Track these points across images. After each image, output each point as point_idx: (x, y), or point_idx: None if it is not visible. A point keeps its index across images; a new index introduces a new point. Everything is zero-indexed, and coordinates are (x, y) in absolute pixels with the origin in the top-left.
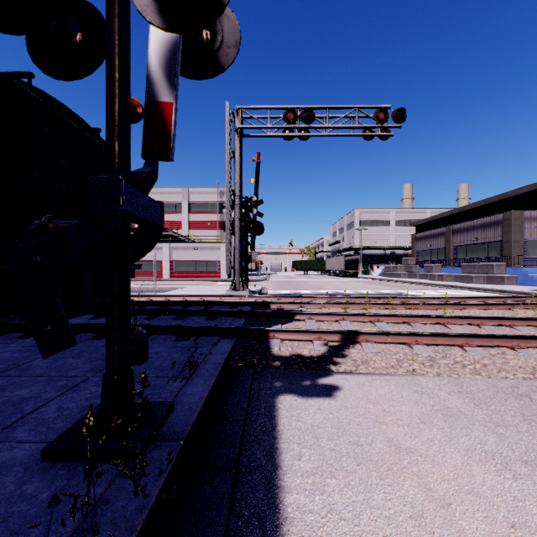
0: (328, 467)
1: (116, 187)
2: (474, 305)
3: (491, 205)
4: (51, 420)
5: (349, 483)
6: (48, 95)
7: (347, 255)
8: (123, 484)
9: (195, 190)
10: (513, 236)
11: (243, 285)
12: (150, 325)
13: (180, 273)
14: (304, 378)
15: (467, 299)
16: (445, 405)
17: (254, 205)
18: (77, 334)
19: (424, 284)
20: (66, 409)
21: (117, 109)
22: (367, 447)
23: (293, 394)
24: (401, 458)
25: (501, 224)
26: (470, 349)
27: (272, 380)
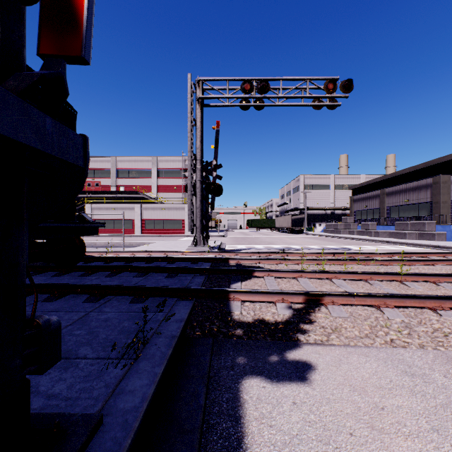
0: None
1: None
2: (421, 261)
3: (419, 171)
4: None
5: None
6: None
7: (294, 214)
8: None
9: (163, 158)
10: (442, 197)
11: (204, 241)
12: (106, 285)
13: (150, 230)
14: (271, 351)
15: (410, 254)
16: (450, 396)
17: (214, 168)
18: (31, 294)
19: (363, 240)
20: None
21: None
22: None
23: (260, 377)
24: None
25: (430, 187)
26: (444, 313)
27: (234, 354)
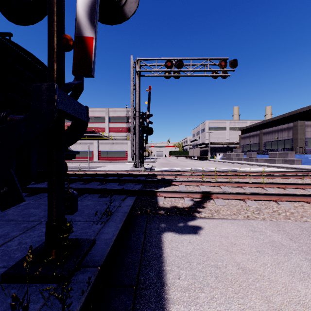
0: (198, 284)
1: (52, 91)
2: (279, 176)
3: (285, 118)
4: (13, 251)
5: (214, 296)
6: (21, 47)
7: (201, 147)
8: (55, 302)
9: (113, 109)
10: (299, 136)
11: (141, 164)
12: (83, 188)
13: (104, 157)
14: (179, 221)
15: (274, 172)
16: (271, 239)
17: (147, 117)
18: (39, 193)
19: (247, 164)
20: (24, 243)
21: (55, 41)
22: (224, 269)
23: (172, 232)
24: (247, 277)
25: (292, 129)
26: (281, 203)
27: (159, 223)
